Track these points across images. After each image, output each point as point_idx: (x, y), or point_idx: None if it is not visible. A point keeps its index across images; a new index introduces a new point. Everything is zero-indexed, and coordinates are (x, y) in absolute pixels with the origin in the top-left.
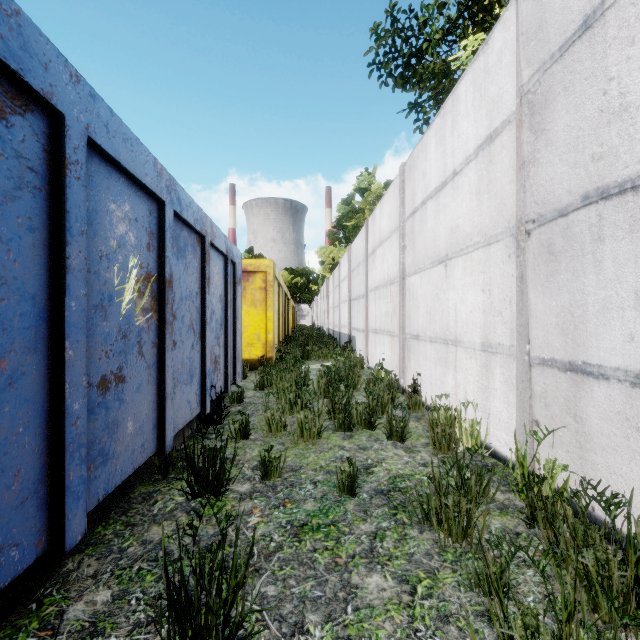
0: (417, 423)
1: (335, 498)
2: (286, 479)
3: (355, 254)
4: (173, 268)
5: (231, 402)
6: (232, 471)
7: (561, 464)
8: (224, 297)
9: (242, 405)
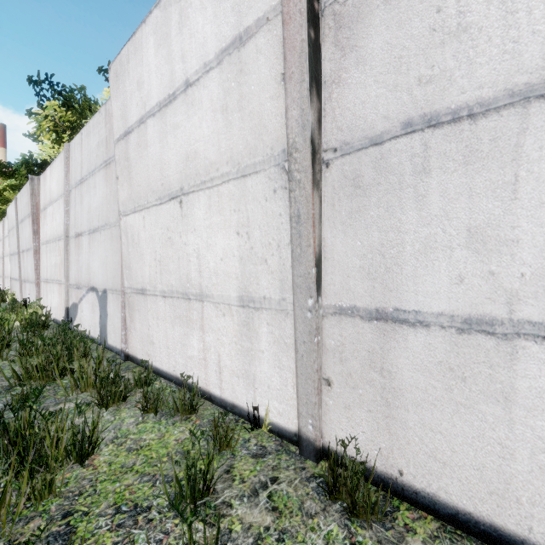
0: None
1: None
2: None
3: None
4: None
5: None
6: None
7: (12, 294)
8: None
9: None
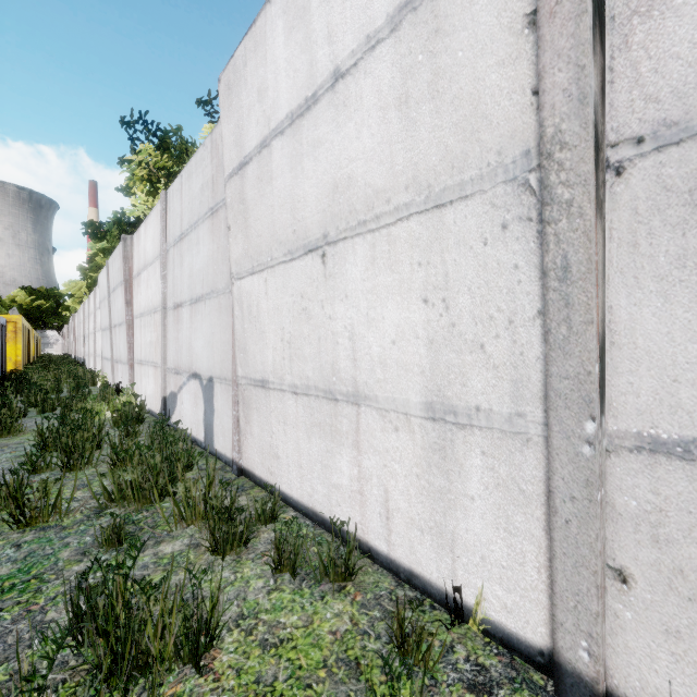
0: None
1: None
2: None
3: (86, 309)
4: None
5: None
6: None
7: (103, 376)
8: (2, 340)
9: None
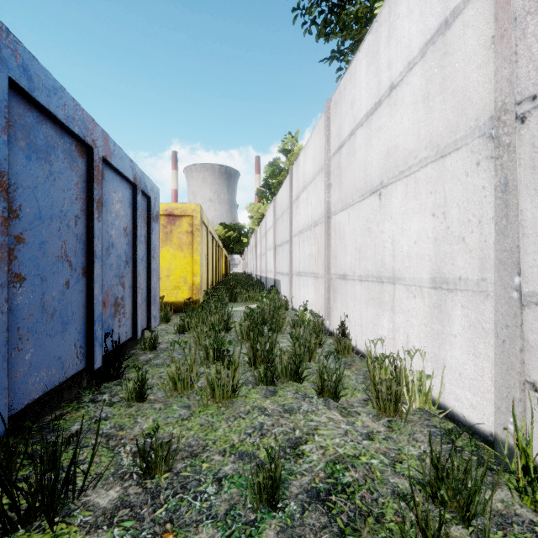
0: (348, 371)
1: (247, 515)
2: (178, 474)
3: (280, 203)
4: (16, 169)
5: (143, 349)
6: (103, 461)
7: None
8: (132, 231)
9: (155, 352)
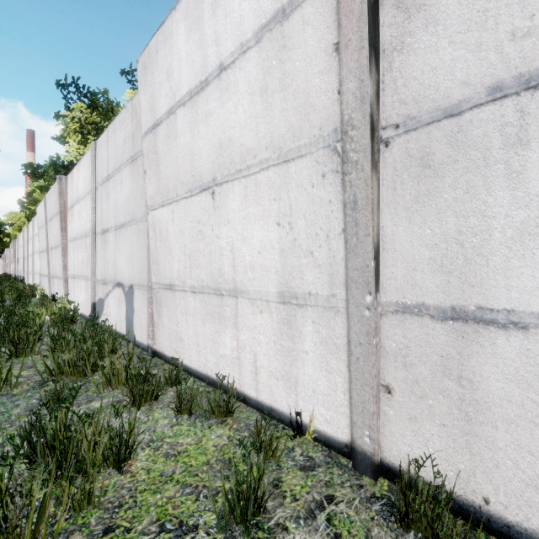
0: None
1: None
2: None
3: (26, 236)
4: None
5: None
6: None
7: (41, 289)
8: None
9: None
